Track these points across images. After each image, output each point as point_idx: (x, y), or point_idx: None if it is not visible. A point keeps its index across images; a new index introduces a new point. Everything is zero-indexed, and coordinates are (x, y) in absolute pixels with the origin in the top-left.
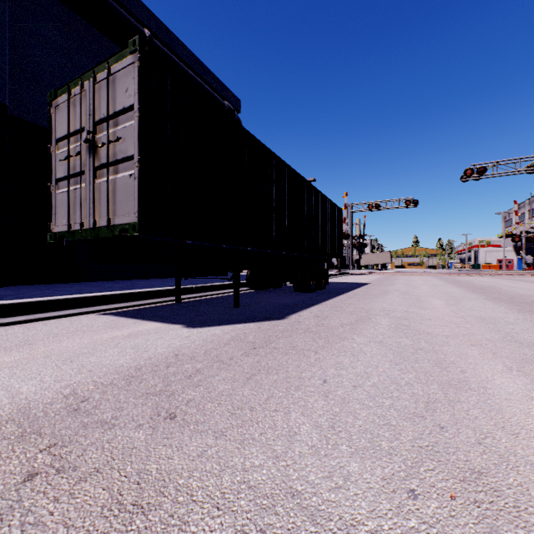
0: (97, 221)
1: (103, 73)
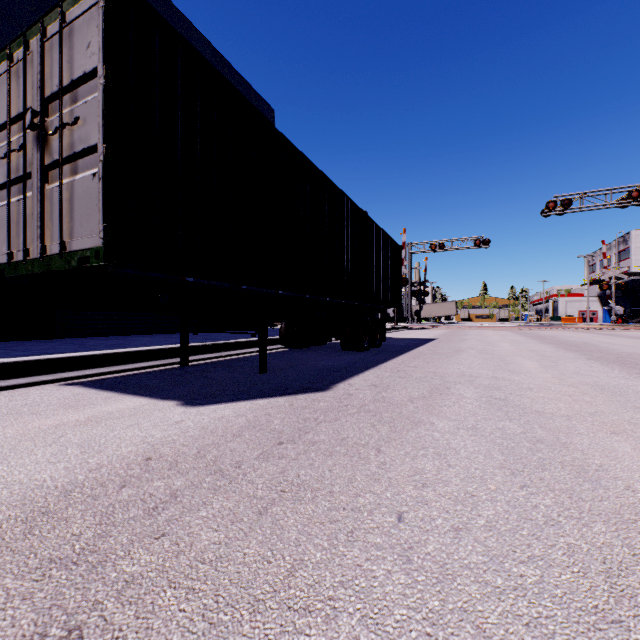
0: (47, 246)
1: (56, 22)
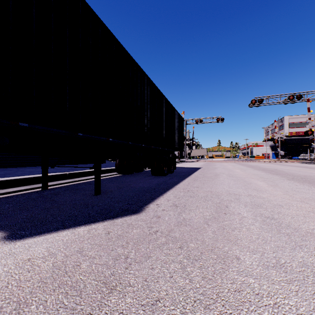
0: None
1: None
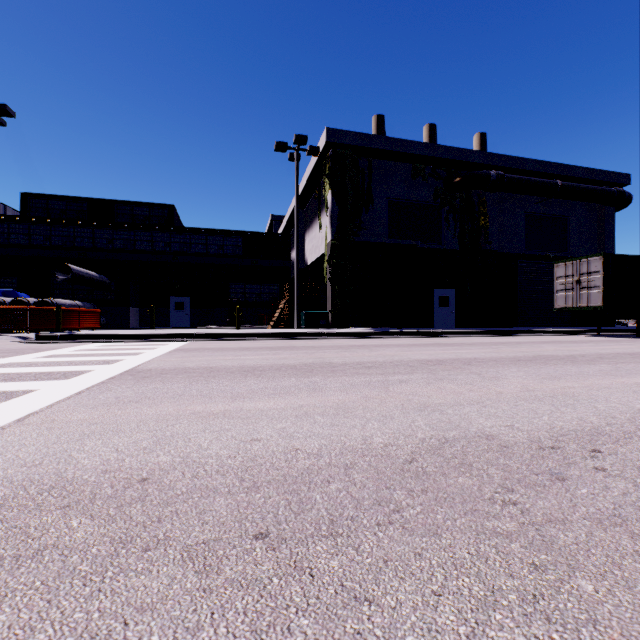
0: (580, 305)
1: (584, 259)
